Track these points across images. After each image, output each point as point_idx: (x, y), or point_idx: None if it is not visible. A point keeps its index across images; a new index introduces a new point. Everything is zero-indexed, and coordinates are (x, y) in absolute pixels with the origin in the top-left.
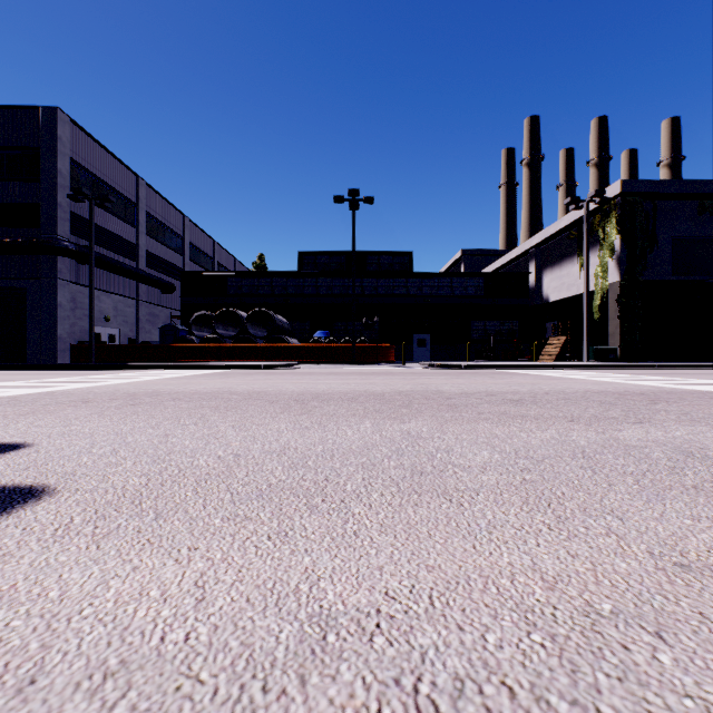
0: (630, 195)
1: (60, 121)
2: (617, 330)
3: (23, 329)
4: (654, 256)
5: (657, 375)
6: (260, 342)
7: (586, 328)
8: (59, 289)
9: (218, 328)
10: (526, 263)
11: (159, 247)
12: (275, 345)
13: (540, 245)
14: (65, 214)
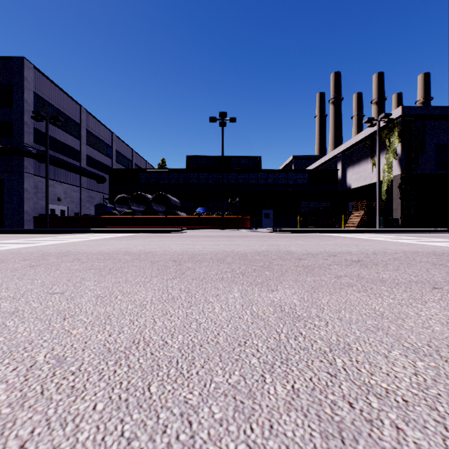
0: (407, 116)
1: (26, 67)
2: (399, 207)
3: (2, 206)
4: (423, 157)
5: (437, 238)
6: (160, 215)
7: (378, 205)
8: (25, 179)
9: (133, 205)
10: (335, 163)
11: (95, 153)
12: (170, 217)
13: (345, 151)
14: (29, 129)
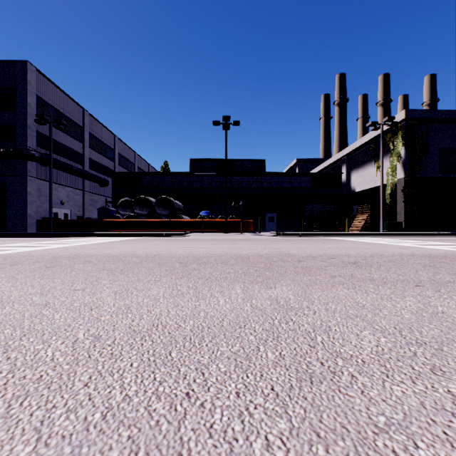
0: (411, 120)
1: (29, 71)
2: (402, 210)
3: (5, 209)
4: (427, 161)
5: (438, 241)
6: (163, 218)
7: (382, 209)
8: (29, 182)
9: (136, 209)
10: (339, 166)
11: (98, 156)
12: (174, 221)
13: (349, 154)
14: (33, 133)
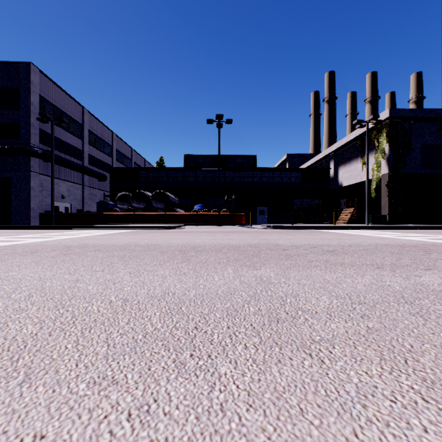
0: (395, 118)
1: (33, 71)
2: (387, 204)
3: (9, 203)
4: (410, 157)
5: (416, 233)
6: (160, 212)
7: (367, 202)
8: (32, 178)
9: (133, 202)
10: (328, 162)
11: (97, 152)
12: (169, 214)
13: (337, 151)
14: (35, 130)
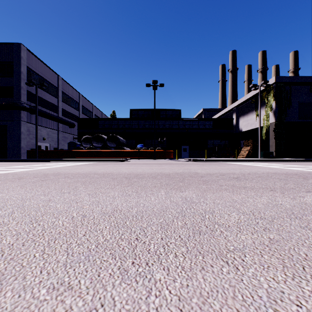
0: (279, 83)
1: (22, 50)
2: (273, 144)
3: (6, 143)
4: (290, 111)
5: (295, 165)
6: (112, 149)
7: (259, 143)
8: (22, 125)
9: (94, 143)
10: (231, 114)
11: (68, 107)
12: (119, 151)
13: (238, 106)
14: (24, 91)
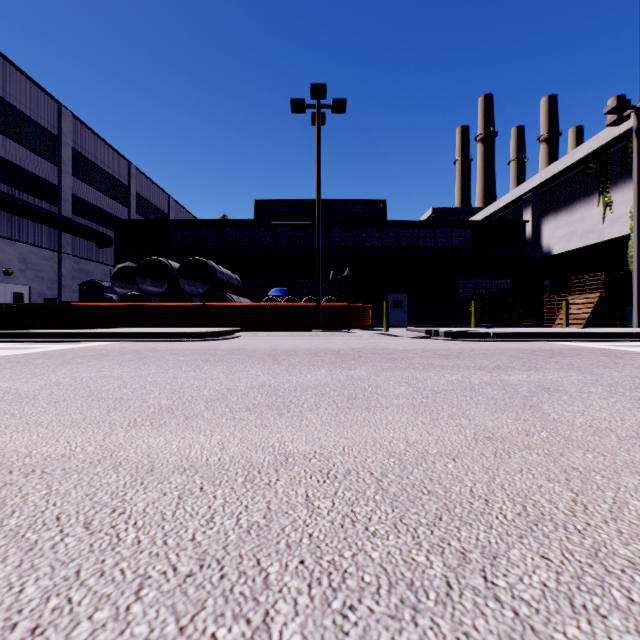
0: None
1: None
2: None
3: None
4: None
5: None
6: (197, 301)
7: (637, 280)
8: None
9: (144, 283)
10: (517, 212)
11: (94, 194)
12: (212, 305)
13: (539, 188)
14: None
